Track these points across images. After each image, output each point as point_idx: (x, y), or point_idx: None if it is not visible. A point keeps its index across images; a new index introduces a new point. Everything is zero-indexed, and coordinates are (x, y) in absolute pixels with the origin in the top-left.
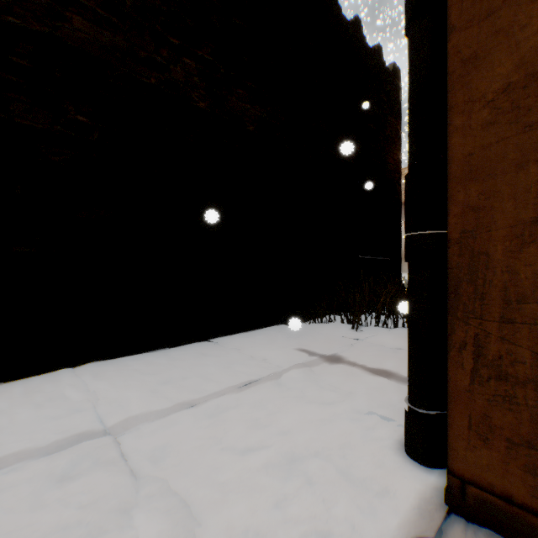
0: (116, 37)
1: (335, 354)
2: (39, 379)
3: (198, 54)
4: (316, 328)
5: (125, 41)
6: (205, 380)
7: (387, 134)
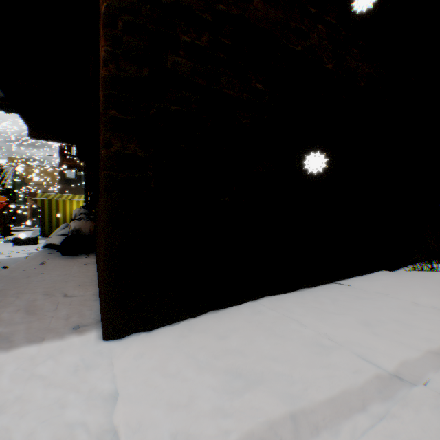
0: (277, 12)
1: None
2: (242, 309)
3: (327, 20)
4: (426, 276)
5: (283, 15)
6: (406, 325)
7: None
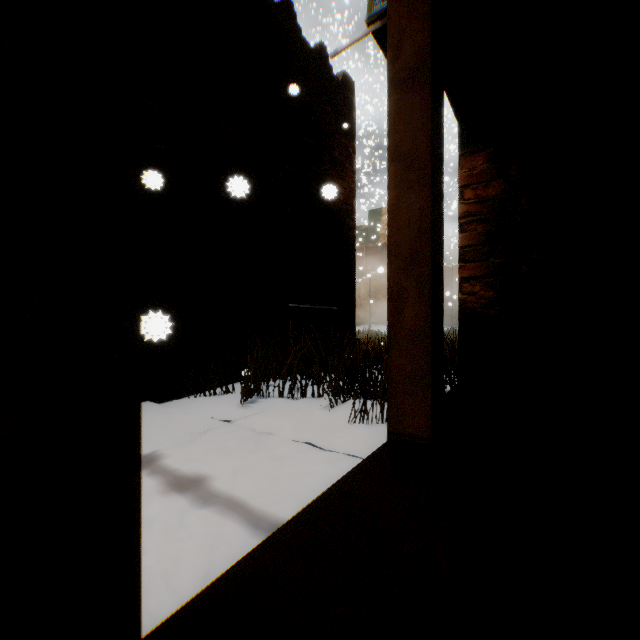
0: None
1: (154, 452)
2: None
3: None
4: (195, 404)
5: None
6: None
7: (334, 155)
